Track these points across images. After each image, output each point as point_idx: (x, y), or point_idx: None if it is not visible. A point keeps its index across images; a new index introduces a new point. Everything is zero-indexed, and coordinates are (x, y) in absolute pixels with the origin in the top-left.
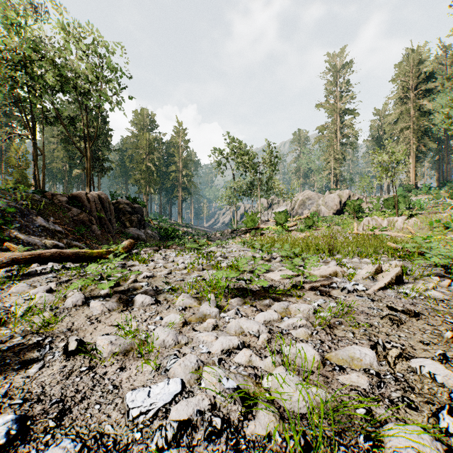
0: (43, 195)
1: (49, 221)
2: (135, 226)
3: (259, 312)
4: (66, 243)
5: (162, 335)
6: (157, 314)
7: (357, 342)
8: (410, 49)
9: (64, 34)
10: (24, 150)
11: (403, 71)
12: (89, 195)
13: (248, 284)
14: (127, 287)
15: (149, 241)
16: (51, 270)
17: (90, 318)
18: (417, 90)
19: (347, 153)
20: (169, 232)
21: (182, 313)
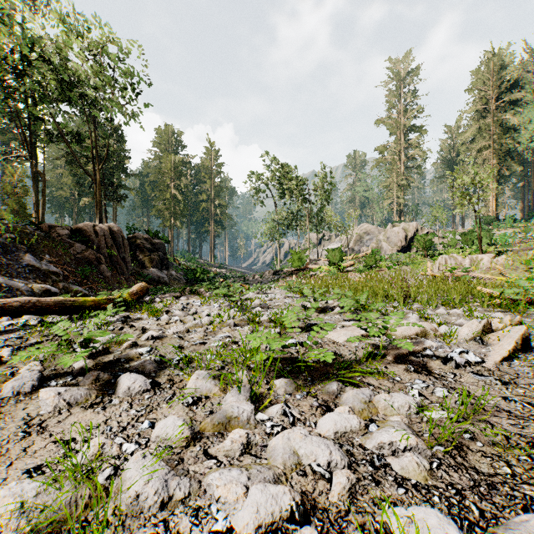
0: (38, 227)
1: (43, 260)
2: (155, 266)
3: (323, 410)
4: (62, 287)
5: (136, 482)
6: (149, 413)
7: (529, 493)
8: (489, 52)
9: (66, 29)
10: (22, 174)
11: (482, 78)
12: (97, 228)
13: (300, 355)
14: (117, 356)
15: (173, 284)
16: (22, 327)
17: (30, 423)
18: (499, 101)
19: (413, 179)
20: (198, 274)
21: (191, 410)
